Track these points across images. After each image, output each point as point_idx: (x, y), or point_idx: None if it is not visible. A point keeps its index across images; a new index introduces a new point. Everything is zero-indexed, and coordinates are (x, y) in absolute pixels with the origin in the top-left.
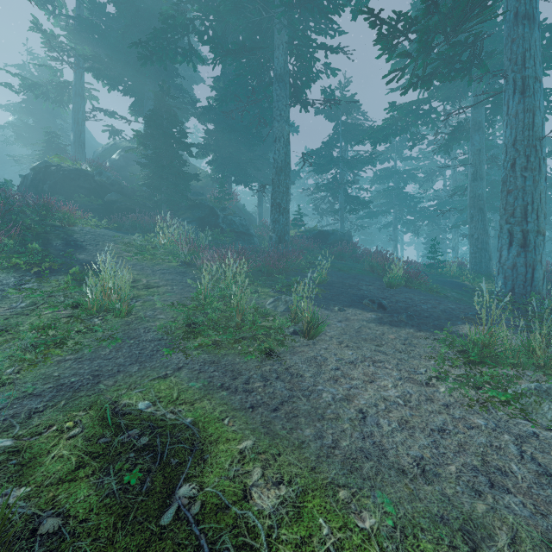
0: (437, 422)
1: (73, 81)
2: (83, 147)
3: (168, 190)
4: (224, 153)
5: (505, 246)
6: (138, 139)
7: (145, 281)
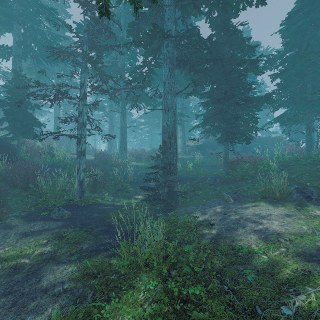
0: (90, 158)
1: None
2: None
3: None
4: None
5: (109, 143)
6: None
7: None
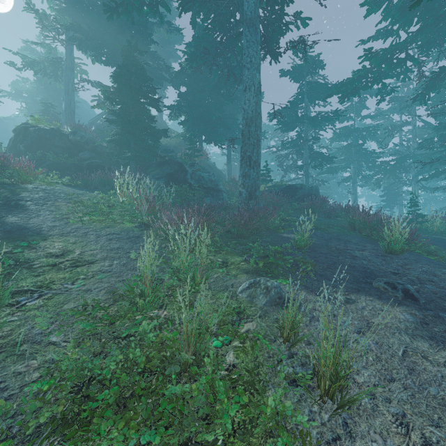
0: None
1: (64, 56)
2: (72, 114)
3: (136, 146)
4: (195, 113)
5: None
6: (103, 93)
7: (77, 254)
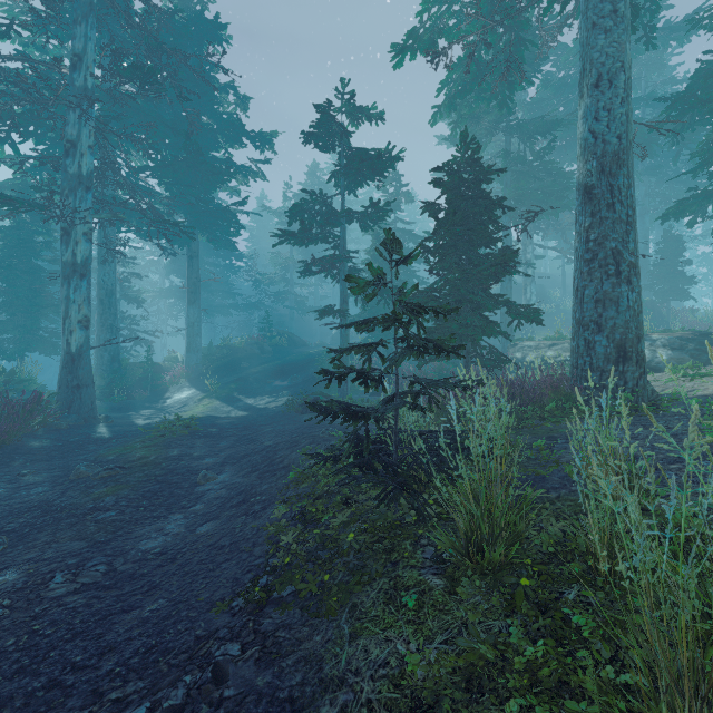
0: None
1: None
2: None
3: None
4: None
5: None
6: None
7: None
